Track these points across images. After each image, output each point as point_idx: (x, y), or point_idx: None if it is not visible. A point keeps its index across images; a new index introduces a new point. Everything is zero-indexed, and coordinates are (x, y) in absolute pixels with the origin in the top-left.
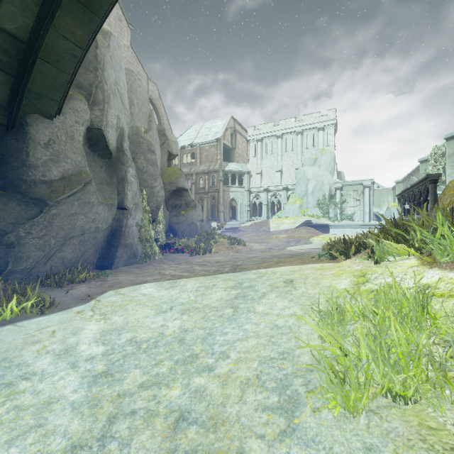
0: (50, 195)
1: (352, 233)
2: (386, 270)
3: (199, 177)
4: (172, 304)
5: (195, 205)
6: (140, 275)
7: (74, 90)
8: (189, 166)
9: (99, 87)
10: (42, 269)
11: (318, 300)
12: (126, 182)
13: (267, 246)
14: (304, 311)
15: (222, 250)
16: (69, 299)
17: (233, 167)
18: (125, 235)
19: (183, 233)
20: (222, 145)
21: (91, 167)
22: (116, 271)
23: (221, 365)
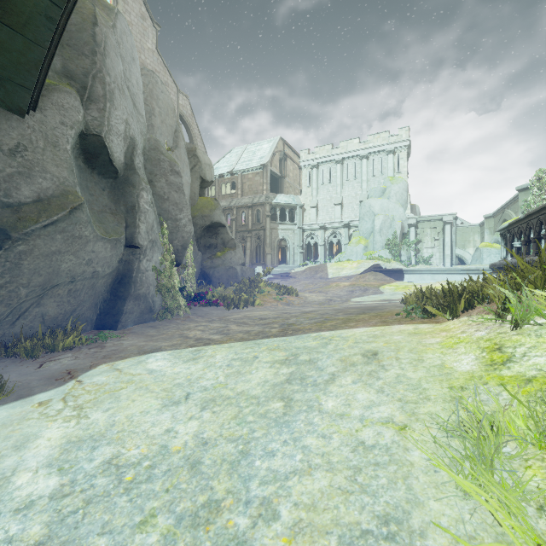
0: (16, 224)
1: (434, 280)
2: (541, 341)
3: (241, 212)
4: (190, 389)
5: (234, 245)
6: (153, 338)
7: (61, 80)
8: (229, 198)
9: (98, 78)
10: (9, 331)
11: (428, 392)
12: (138, 211)
13: (326, 297)
14: (408, 413)
15: (268, 302)
16: (37, 379)
17: (282, 199)
18: (137, 283)
19: (219, 280)
20: (269, 172)
21: (88, 188)
22: (123, 332)
23: (262, 539)
